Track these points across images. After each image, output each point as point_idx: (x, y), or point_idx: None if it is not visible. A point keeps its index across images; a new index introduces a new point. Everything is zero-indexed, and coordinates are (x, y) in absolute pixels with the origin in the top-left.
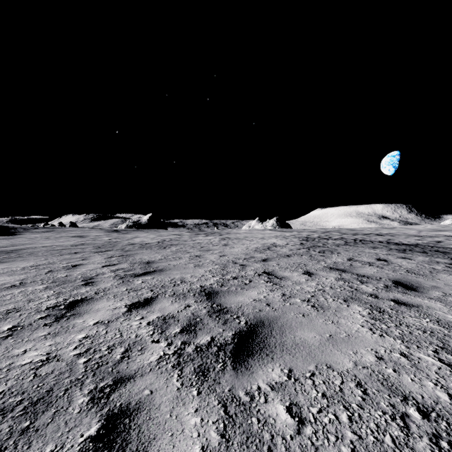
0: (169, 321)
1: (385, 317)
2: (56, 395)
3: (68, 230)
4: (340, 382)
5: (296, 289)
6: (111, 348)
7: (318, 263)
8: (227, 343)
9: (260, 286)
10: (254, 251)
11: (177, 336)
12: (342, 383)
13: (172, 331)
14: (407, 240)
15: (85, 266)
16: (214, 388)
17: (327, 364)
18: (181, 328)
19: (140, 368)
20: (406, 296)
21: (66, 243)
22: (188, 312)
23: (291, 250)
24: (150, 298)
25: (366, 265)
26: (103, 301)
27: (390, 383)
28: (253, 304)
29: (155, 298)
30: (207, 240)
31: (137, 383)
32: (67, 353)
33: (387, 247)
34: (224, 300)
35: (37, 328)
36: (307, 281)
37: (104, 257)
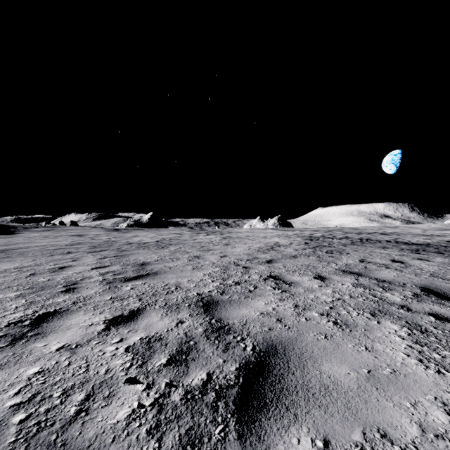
0: (154, 346)
1: (432, 340)
2: None
3: (68, 229)
4: None
5: (311, 299)
6: (67, 393)
7: (328, 265)
8: (228, 385)
9: (268, 294)
10: (257, 251)
11: (162, 371)
12: None
13: (156, 362)
14: (416, 239)
15: (73, 268)
16: None
17: (379, 429)
18: (169, 356)
19: (98, 435)
20: (445, 309)
21: (62, 242)
22: (180, 331)
23: (296, 250)
24: (137, 310)
25: (382, 267)
26: (79, 315)
27: None
28: (261, 320)
29: (142, 310)
30: (207, 239)
31: None
32: (2, 402)
33: (397, 247)
34: (225, 313)
35: None
36: (321, 287)
37: (96, 258)
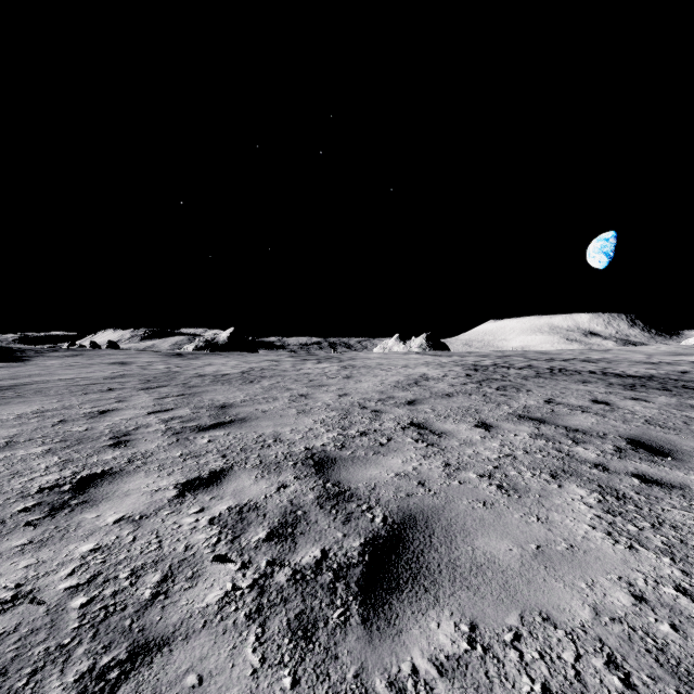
0: (248, 517)
1: (630, 509)
2: (10, 686)
3: (104, 354)
4: (573, 656)
5: (468, 455)
6: (138, 574)
7: (498, 408)
8: (350, 563)
9: (407, 448)
10: (394, 388)
11: (261, 548)
12: (579, 659)
13: (252, 537)
14: (634, 369)
15: (121, 413)
16: (325, 671)
17: (541, 612)
18: (269, 530)
19: (184, 620)
20: (657, 468)
21: (97, 374)
22: (283, 498)
23: (452, 385)
24: (220, 470)
25: (576, 411)
26: (138, 477)
27: (672, 660)
28: (396, 483)
29: (227, 470)
30: (319, 369)
31: (175, 656)
32: (54, 585)
33: (604, 381)
34: (345, 475)
35: (11, 531)
36: (484, 439)
37: (153, 397)
